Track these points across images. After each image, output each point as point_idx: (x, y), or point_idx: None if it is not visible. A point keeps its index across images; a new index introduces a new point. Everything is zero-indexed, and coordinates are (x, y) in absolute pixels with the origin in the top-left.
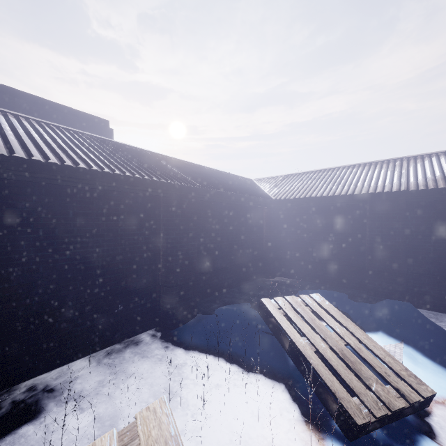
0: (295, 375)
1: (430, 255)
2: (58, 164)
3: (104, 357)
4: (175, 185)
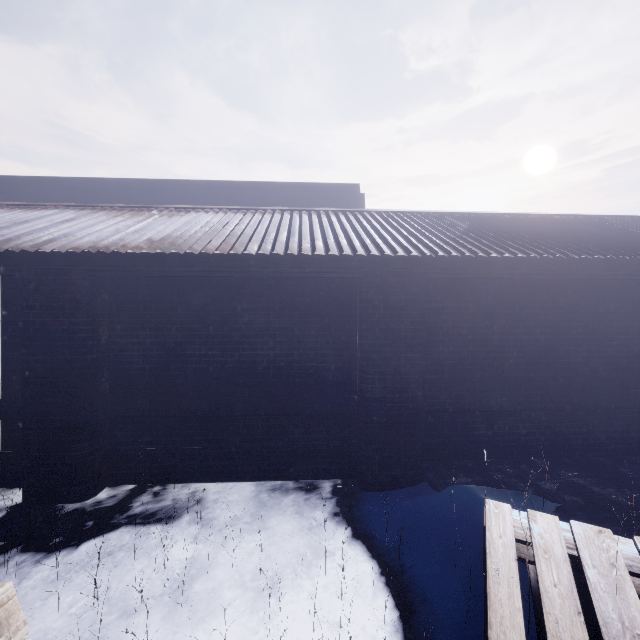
0: None
1: None
2: (213, 254)
3: (267, 491)
4: (373, 257)
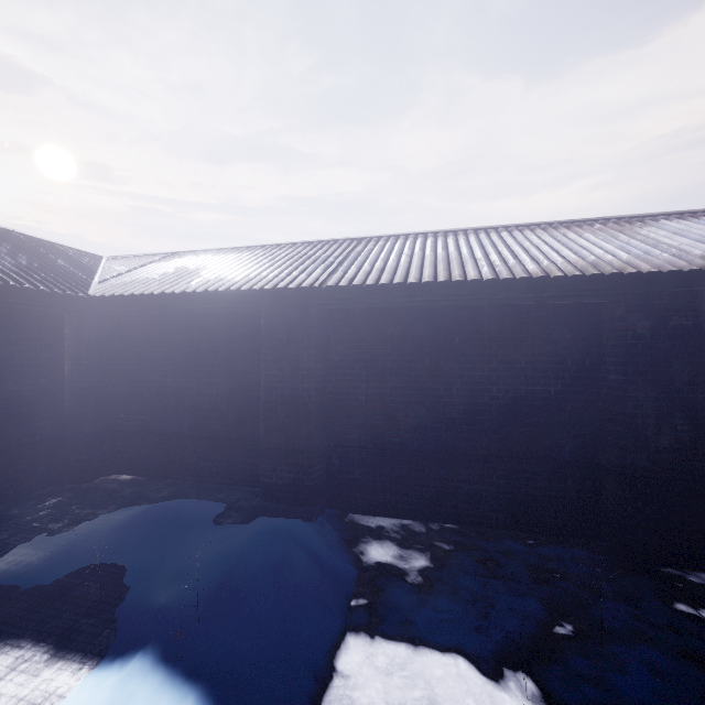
0: None
1: (362, 411)
2: None
3: None
4: None
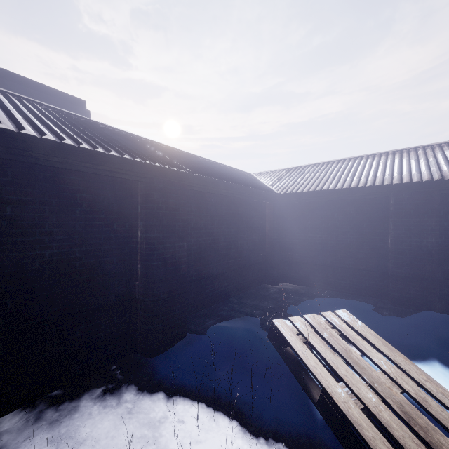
0: (327, 440)
1: None
2: None
3: (49, 408)
4: (157, 167)
